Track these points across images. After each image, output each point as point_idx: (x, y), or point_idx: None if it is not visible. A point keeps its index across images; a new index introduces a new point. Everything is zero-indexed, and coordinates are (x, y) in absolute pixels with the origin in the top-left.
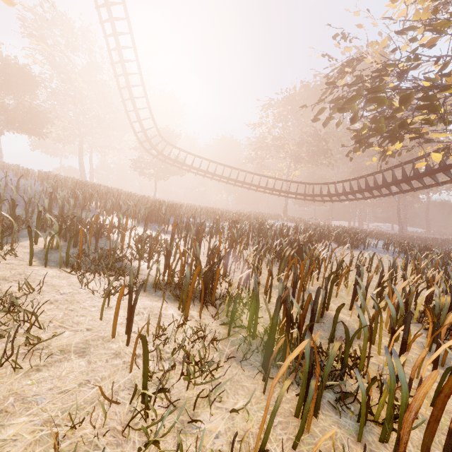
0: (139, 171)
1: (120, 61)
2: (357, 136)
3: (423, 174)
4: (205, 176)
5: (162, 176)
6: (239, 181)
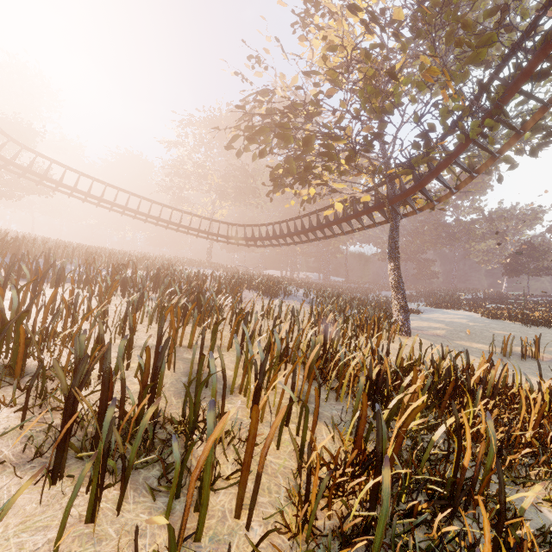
0: None
1: None
2: (272, 174)
3: (332, 222)
4: (87, 200)
5: (8, 193)
6: (142, 213)
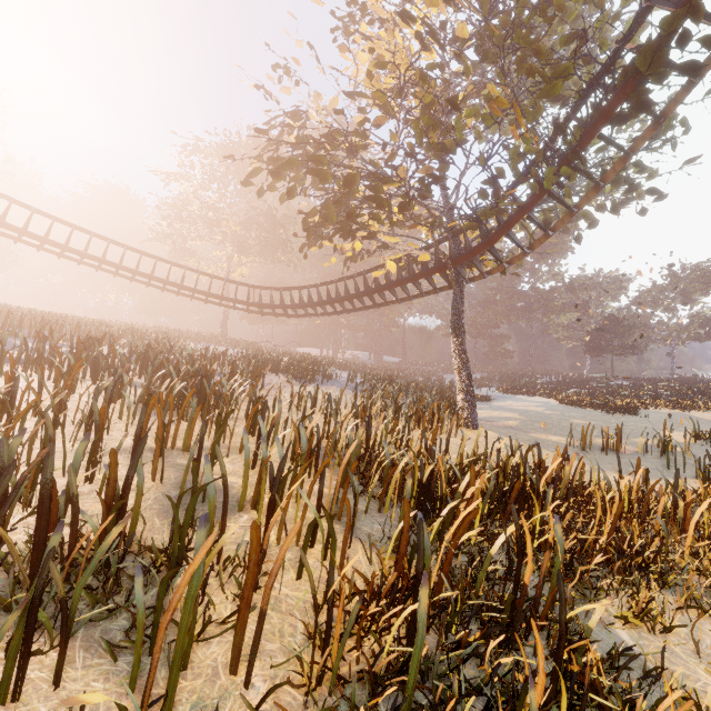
0: None
1: None
2: (305, 222)
3: (383, 286)
4: (44, 248)
5: None
6: (127, 269)
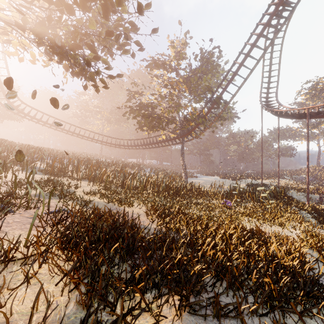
0: None
1: None
2: (139, 125)
3: (161, 141)
4: (50, 127)
5: None
6: (76, 133)
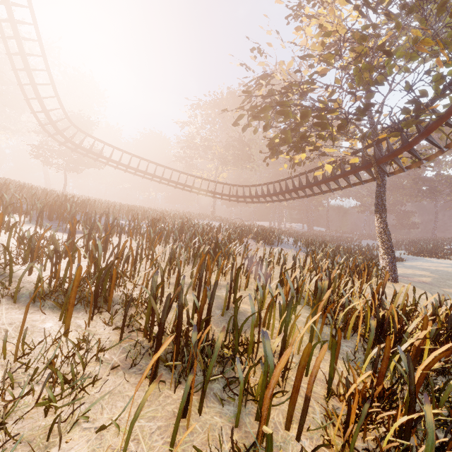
0: (42, 160)
1: (9, 20)
2: (270, 144)
3: (320, 181)
4: (127, 171)
5: (75, 167)
6: (165, 179)
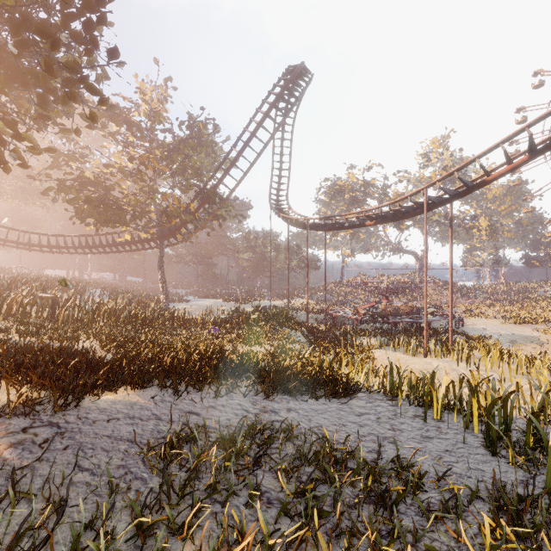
0: None
1: None
2: (79, 214)
3: (124, 243)
4: None
5: None
6: None
